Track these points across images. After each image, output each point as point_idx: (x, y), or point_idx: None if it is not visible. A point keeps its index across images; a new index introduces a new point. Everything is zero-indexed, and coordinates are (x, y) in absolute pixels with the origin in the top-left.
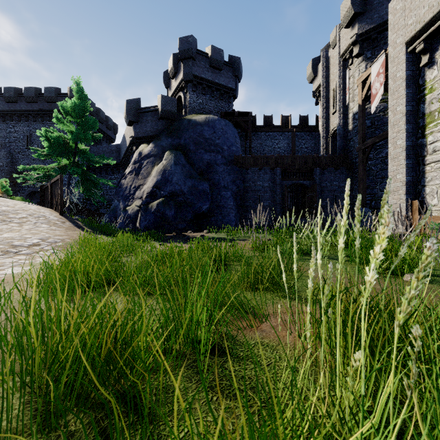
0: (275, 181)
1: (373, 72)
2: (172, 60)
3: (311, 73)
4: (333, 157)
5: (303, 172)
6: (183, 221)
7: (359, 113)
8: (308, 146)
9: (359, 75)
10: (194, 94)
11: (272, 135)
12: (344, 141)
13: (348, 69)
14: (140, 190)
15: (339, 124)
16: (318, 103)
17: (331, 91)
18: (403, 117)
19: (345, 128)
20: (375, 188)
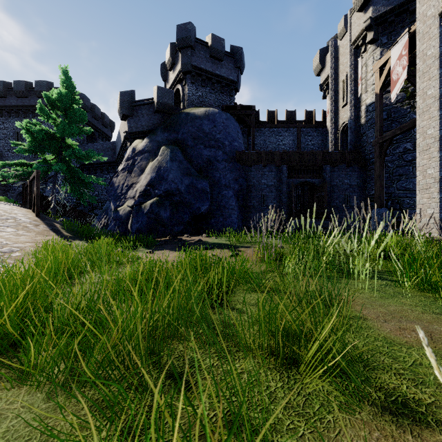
0: (281, 180)
1: (394, 55)
2: (169, 50)
3: (318, 65)
4: (344, 153)
5: (311, 169)
6: (180, 223)
7: (375, 102)
8: (314, 142)
9: (373, 63)
10: (193, 86)
11: (276, 131)
12: (355, 136)
13: (360, 57)
14: (133, 189)
15: (351, 118)
16: (326, 97)
17: (340, 83)
18: (436, 102)
19: (357, 121)
20: (392, 187)
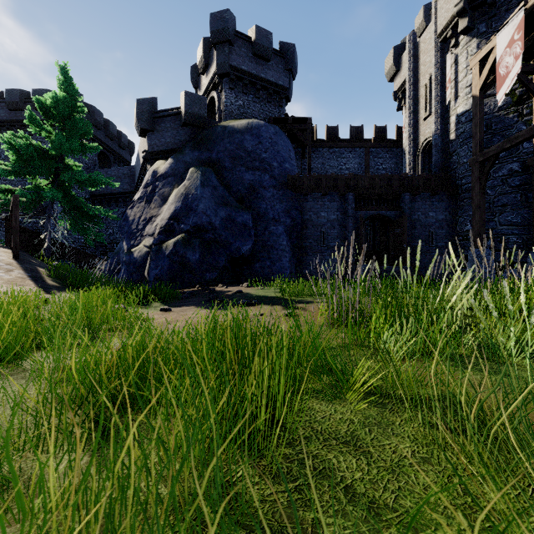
0: (346, 212)
1: (501, 42)
2: (201, 47)
3: (391, 67)
4: (428, 177)
5: (386, 198)
6: (213, 269)
7: (473, 108)
8: (387, 166)
9: (467, 59)
10: (231, 93)
11: (338, 151)
12: (442, 155)
13: (449, 53)
14: (152, 224)
15: (436, 132)
16: (401, 107)
17: (421, 89)
18: None
19: (444, 137)
20: (493, 221)
